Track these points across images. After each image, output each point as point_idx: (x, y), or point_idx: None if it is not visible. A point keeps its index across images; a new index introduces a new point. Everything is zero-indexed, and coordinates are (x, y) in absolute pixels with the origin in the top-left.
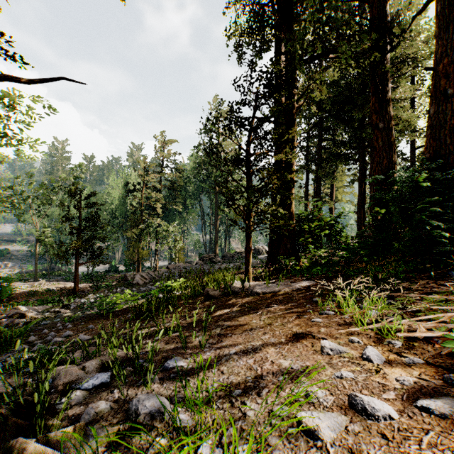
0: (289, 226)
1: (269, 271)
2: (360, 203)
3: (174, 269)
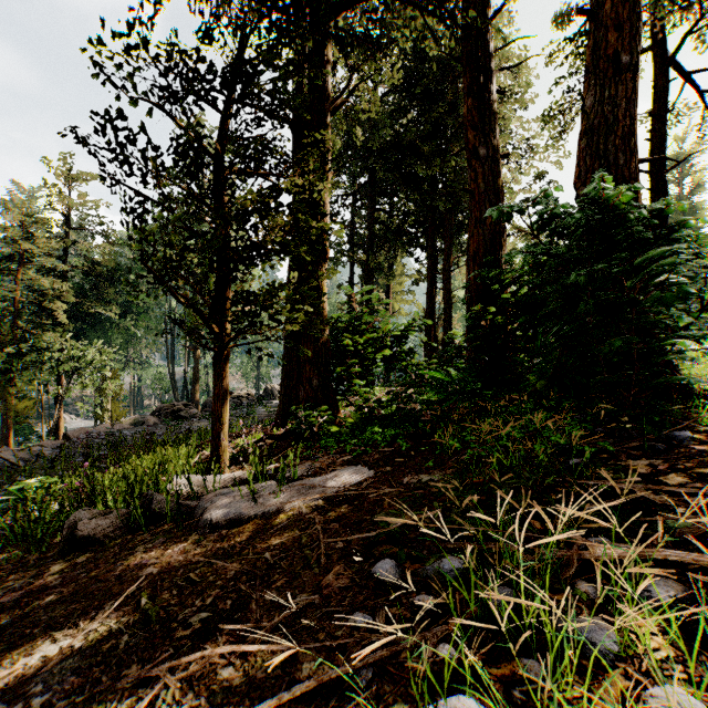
0: (317, 341)
1: (278, 436)
2: (430, 313)
3: (82, 438)
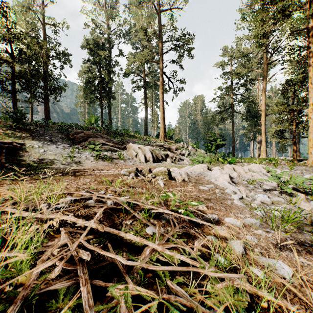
0: None
1: None
2: None
3: None
